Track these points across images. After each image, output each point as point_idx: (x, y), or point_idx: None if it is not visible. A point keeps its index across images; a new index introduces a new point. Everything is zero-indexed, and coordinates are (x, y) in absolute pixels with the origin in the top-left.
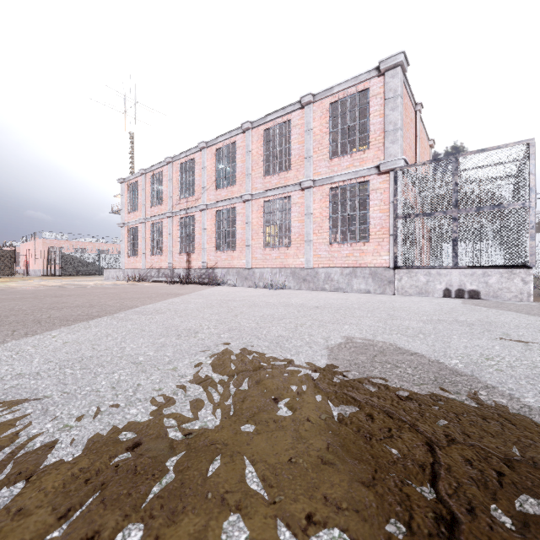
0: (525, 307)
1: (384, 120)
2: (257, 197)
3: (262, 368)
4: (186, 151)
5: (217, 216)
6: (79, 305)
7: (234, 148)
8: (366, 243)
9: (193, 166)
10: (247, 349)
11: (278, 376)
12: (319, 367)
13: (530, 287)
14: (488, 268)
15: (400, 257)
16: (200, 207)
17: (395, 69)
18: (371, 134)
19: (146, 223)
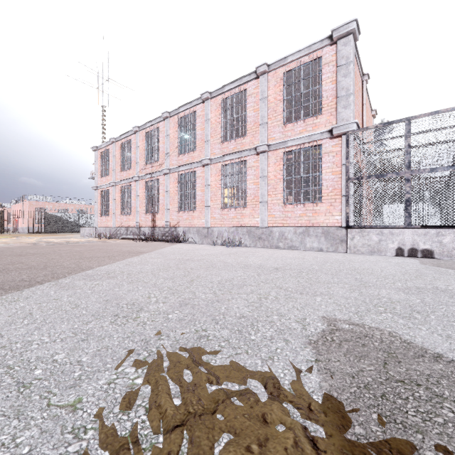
0: None
1: (336, 86)
2: (216, 161)
3: (220, 402)
4: (151, 121)
5: (179, 179)
6: (32, 267)
7: (194, 118)
8: (319, 203)
9: (158, 135)
10: (199, 346)
11: (249, 434)
12: (313, 400)
13: None
14: (442, 228)
15: (352, 217)
16: (163, 172)
17: (347, 37)
18: (324, 100)
19: (116, 186)
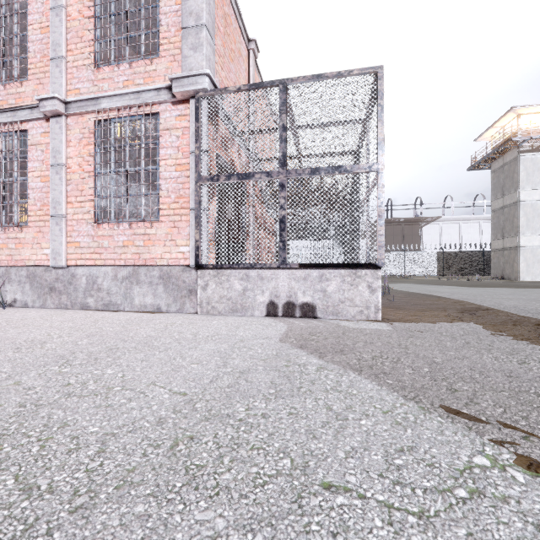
0: (381, 344)
1: (182, 9)
2: None
3: None
4: None
5: None
6: None
7: None
8: (155, 223)
9: None
10: None
11: None
12: None
13: (378, 297)
14: (327, 268)
15: (205, 249)
16: None
17: None
18: (163, 31)
19: None
